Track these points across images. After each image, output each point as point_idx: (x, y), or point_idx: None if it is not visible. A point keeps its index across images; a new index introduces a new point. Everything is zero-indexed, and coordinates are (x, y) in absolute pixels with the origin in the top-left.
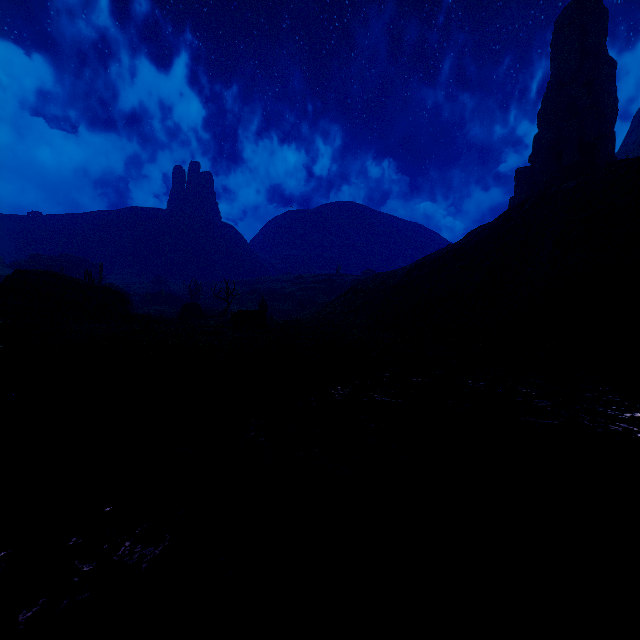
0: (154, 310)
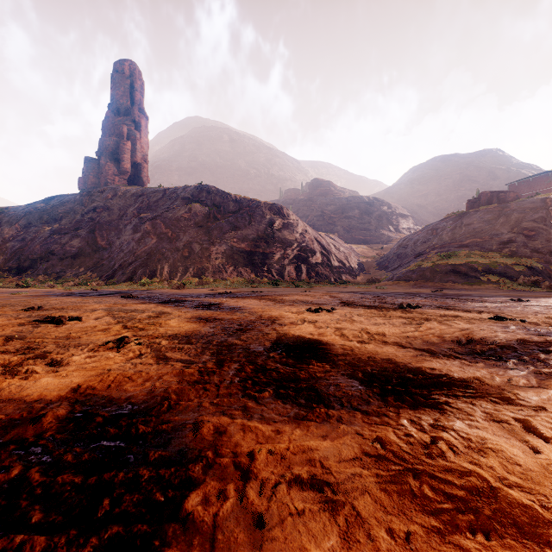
0: None
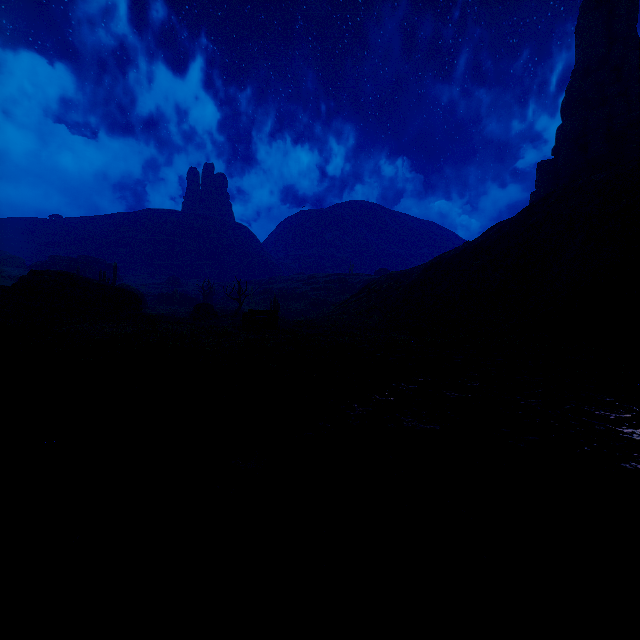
0: (167, 310)
